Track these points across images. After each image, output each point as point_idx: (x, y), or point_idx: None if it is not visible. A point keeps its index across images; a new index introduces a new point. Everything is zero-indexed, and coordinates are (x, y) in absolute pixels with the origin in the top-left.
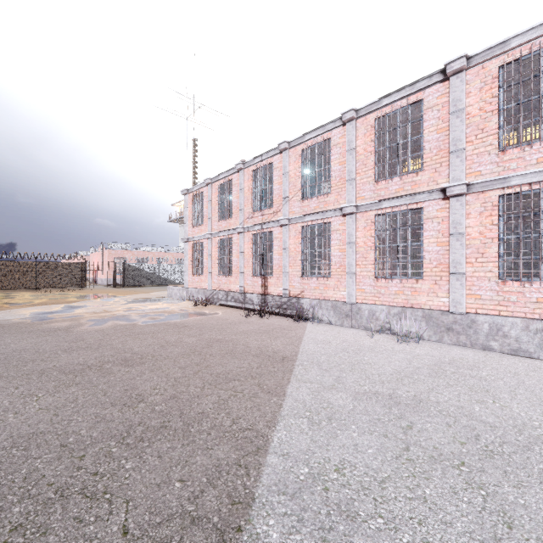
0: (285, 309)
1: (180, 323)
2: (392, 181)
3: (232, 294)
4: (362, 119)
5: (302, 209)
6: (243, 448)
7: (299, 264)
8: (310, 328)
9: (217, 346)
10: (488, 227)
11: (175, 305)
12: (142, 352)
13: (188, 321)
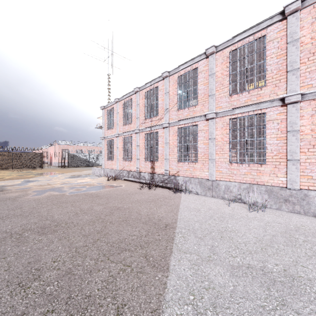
0: (166, 183)
1: (94, 194)
2: (242, 94)
3: (132, 173)
4: (220, 52)
5: (178, 116)
6: None
7: (175, 153)
8: (183, 198)
9: (117, 214)
10: None
11: (95, 180)
12: (59, 219)
13: (101, 192)
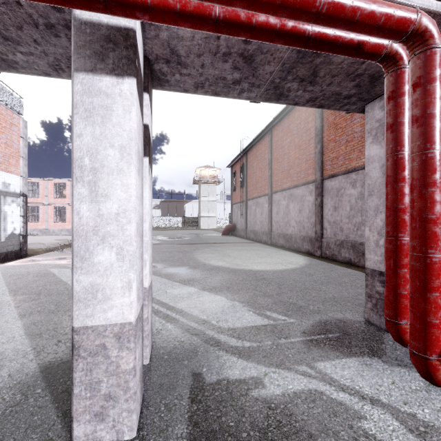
0: None
1: None
2: (31, 198)
3: None
4: None
5: None
6: None
7: None
8: None
9: None
10: (52, 212)
11: None
12: None
13: None
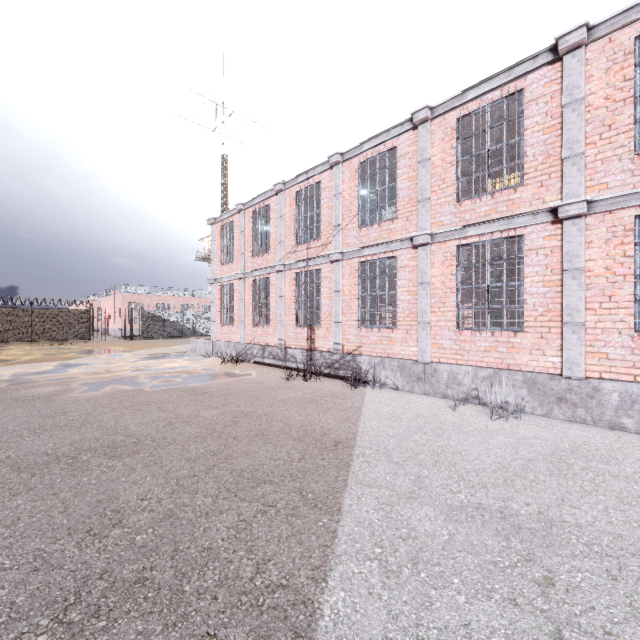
0: (337, 369)
1: (200, 388)
2: (480, 200)
3: (270, 349)
4: (439, 119)
5: (359, 239)
6: (271, 634)
7: (355, 311)
8: (370, 396)
9: (245, 423)
10: (618, 260)
11: (198, 363)
12: (139, 433)
13: (211, 386)
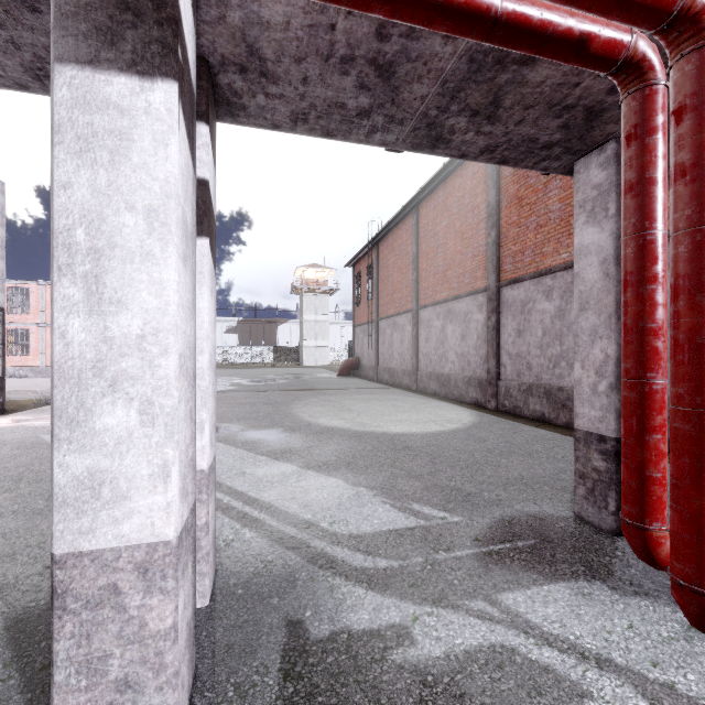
0: None
1: None
2: (17, 315)
3: None
4: None
5: None
6: None
7: None
8: None
9: None
10: None
11: None
12: None
13: None
